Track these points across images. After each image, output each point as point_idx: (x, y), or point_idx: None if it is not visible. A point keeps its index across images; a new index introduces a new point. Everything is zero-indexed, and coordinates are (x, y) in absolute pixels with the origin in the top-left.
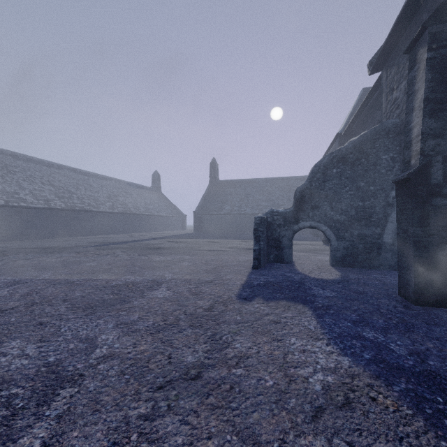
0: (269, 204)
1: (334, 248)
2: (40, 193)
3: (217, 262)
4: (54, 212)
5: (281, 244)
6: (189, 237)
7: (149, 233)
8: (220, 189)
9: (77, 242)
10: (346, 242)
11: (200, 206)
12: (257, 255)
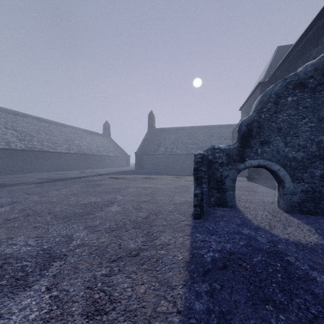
0: (195, 146)
1: (290, 191)
2: (2, 136)
3: (150, 206)
4: (14, 152)
5: (223, 186)
6: (130, 173)
7: (99, 170)
8: (156, 135)
9: (29, 178)
10: (305, 183)
11: (140, 148)
12: (199, 201)
